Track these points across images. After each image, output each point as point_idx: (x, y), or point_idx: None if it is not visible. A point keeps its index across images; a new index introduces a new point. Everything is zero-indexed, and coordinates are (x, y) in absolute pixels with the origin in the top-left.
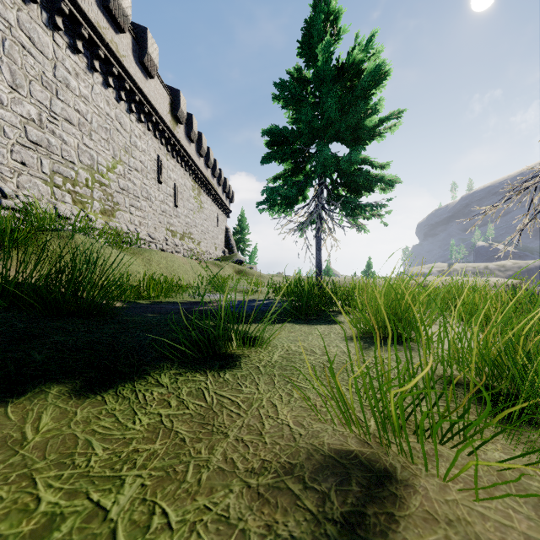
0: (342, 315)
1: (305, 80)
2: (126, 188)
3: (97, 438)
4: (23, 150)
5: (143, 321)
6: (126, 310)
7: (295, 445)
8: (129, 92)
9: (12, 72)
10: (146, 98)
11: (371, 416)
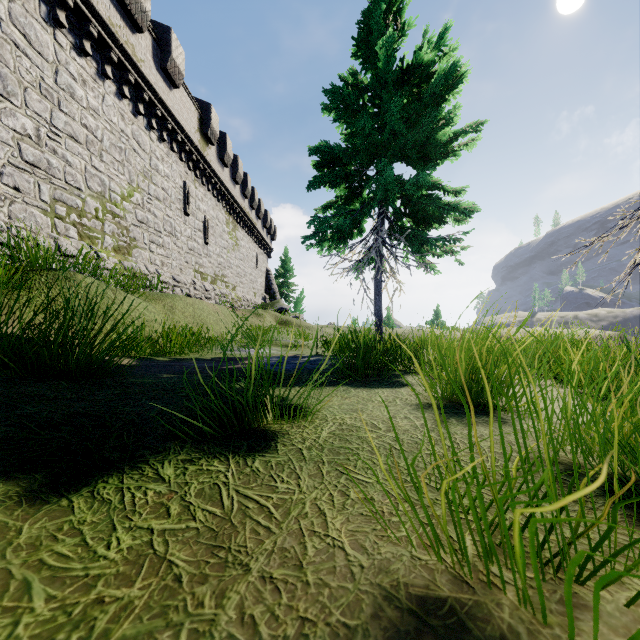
0: (408, 375)
1: (362, 87)
2: (146, 221)
3: (43, 576)
4: (16, 173)
5: (154, 384)
6: (136, 370)
7: (354, 587)
8: (149, 105)
9: (2, 76)
10: (169, 112)
11: (465, 530)
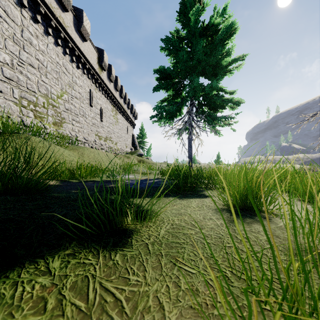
0: (208, 190)
1: (181, 37)
2: (70, 109)
3: None
4: (0, 83)
5: (64, 197)
6: (58, 188)
7: None
8: (71, 49)
9: None
10: (82, 53)
11: None
